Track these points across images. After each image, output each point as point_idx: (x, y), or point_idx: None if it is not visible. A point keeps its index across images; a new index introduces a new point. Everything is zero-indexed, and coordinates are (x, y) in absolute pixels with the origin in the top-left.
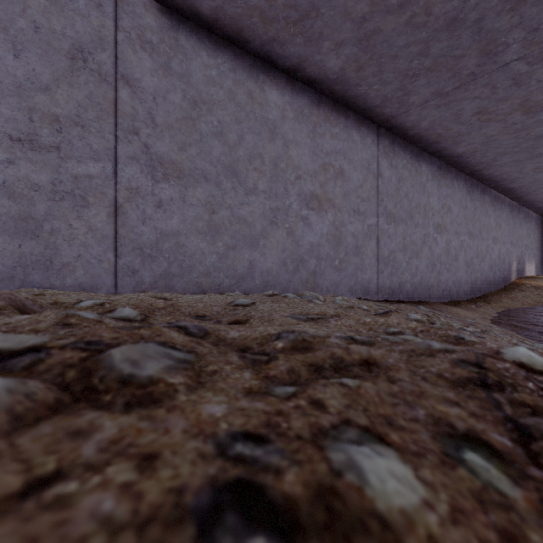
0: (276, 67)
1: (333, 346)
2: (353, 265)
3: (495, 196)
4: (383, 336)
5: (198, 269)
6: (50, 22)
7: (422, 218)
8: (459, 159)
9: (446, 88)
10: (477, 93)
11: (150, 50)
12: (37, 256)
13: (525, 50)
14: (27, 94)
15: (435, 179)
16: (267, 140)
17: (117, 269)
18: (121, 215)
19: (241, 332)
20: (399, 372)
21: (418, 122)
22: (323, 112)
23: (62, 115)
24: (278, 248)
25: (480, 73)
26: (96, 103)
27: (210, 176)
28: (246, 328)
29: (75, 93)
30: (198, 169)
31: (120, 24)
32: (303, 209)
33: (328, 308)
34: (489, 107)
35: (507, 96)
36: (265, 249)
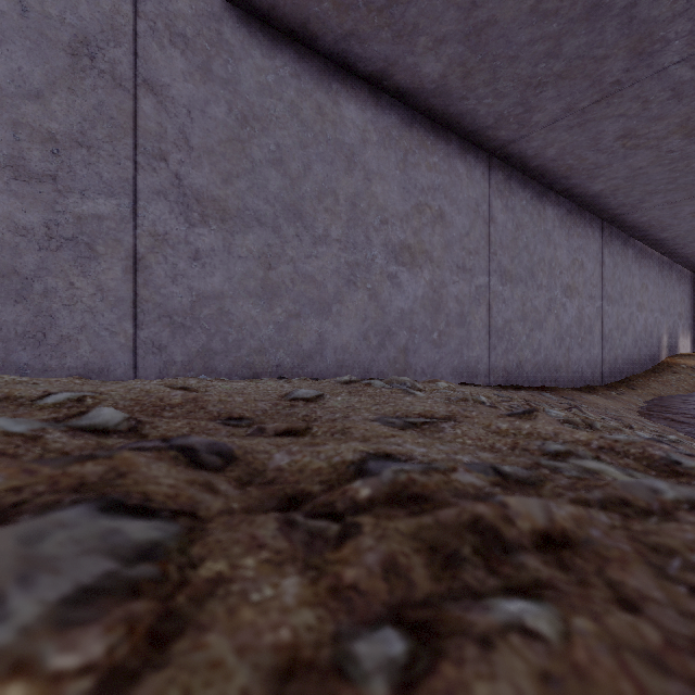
0: (354, 73)
1: (468, 492)
2: (457, 339)
3: (641, 249)
4: (546, 461)
5: (248, 344)
6: (43, 3)
7: (546, 277)
8: (595, 200)
9: (582, 103)
10: (623, 110)
11: (183, 46)
12: (25, 326)
13: (691, 49)
14: (10, 102)
15: (564, 226)
16: (343, 171)
17: (137, 344)
18: (143, 270)
19: (294, 455)
20: (627, 567)
21: (543, 150)
22: (417, 135)
23: (60, 132)
24: (357, 316)
25: (628, 81)
26: (107, 117)
27: (266, 218)
28: (303, 447)
29: (78, 102)
30: (249, 209)
31: (142, 9)
32: (390, 265)
33: (436, 404)
34: (638, 128)
35: (663, 113)
36: (339, 318)
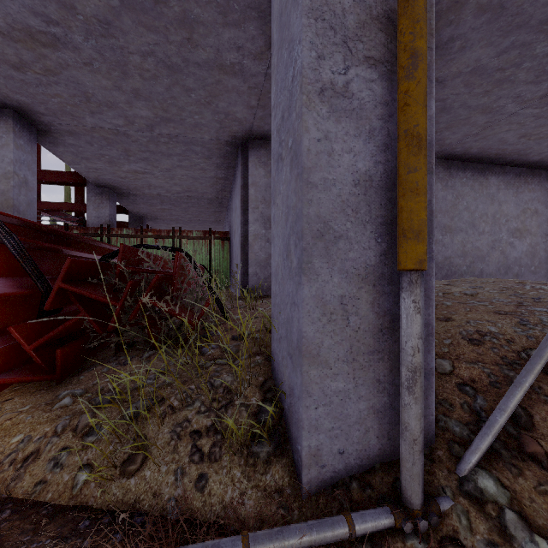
0: (494, 164)
1: None
2: (545, 270)
3: None
4: None
5: (458, 273)
6: None
7: None
8: None
9: None
10: None
11: (440, 181)
12: None
13: None
14: None
15: None
16: (489, 204)
17: None
18: None
19: None
20: None
21: None
22: (523, 178)
23: None
24: (495, 261)
25: None
26: None
27: (463, 229)
28: None
29: None
30: (458, 227)
31: None
32: (510, 238)
33: None
34: None
35: None
36: (488, 262)
